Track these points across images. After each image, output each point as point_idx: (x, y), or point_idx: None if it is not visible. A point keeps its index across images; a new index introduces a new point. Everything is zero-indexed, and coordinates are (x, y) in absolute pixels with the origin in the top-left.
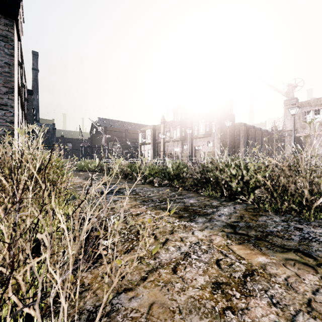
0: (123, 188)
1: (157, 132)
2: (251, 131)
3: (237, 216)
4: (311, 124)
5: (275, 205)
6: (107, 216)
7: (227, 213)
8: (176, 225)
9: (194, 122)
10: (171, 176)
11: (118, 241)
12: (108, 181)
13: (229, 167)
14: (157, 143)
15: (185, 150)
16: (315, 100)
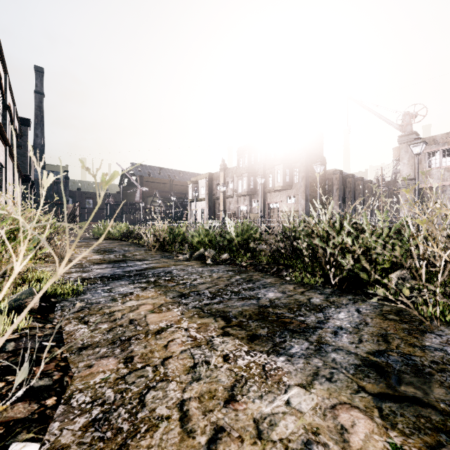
0: (152, 267)
1: (215, 183)
2: (349, 182)
3: (373, 333)
4: (437, 170)
5: (444, 307)
6: (91, 336)
7: (348, 326)
8: (242, 367)
9: (268, 168)
10: (234, 247)
11: (73, 442)
12: (132, 256)
13: (336, 231)
14: (215, 198)
15: (255, 209)
16: (444, 135)
